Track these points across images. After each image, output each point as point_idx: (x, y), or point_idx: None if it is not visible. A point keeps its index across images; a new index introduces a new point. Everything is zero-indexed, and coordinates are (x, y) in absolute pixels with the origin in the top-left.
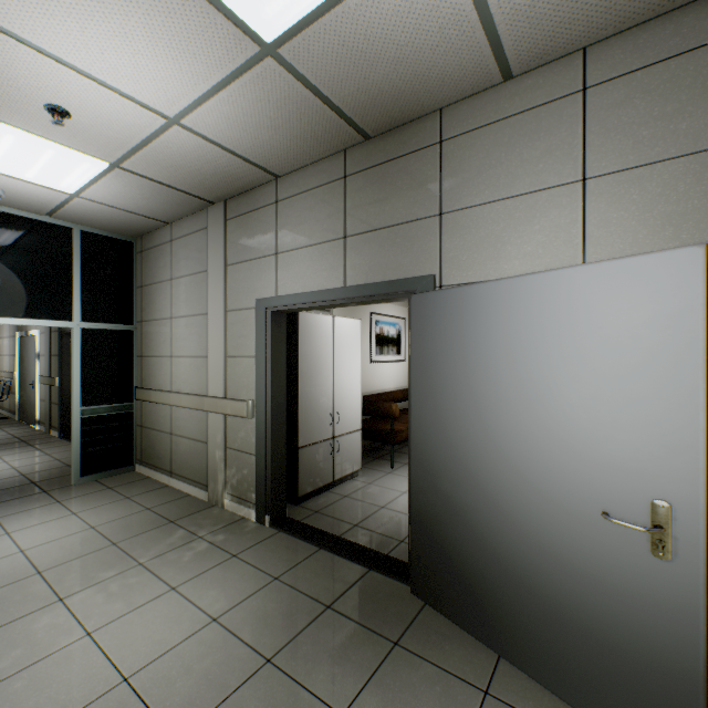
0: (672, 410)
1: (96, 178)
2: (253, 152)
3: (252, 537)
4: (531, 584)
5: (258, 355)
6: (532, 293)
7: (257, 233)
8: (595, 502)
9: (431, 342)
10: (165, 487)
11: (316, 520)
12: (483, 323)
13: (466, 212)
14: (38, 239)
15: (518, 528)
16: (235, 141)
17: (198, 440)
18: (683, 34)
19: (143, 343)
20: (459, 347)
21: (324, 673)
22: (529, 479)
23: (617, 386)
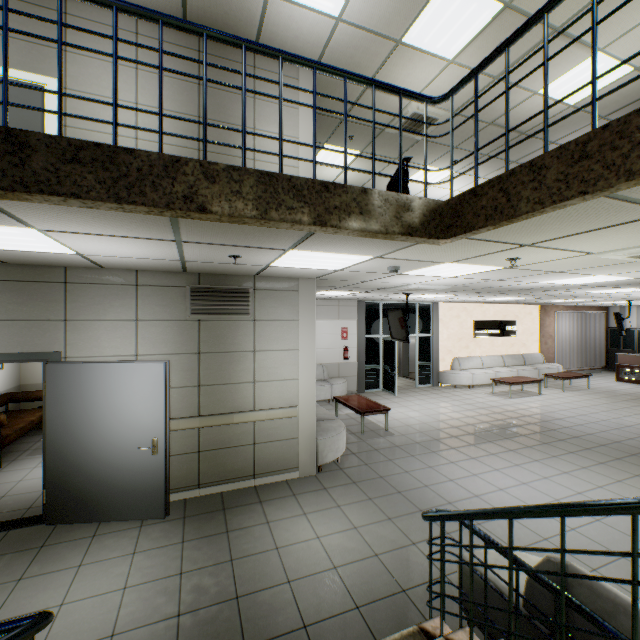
0: (158, 410)
1: None
2: None
3: None
4: (115, 484)
5: None
6: (115, 370)
7: None
8: (137, 444)
9: (62, 389)
10: None
11: None
12: (93, 381)
13: (82, 322)
14: None
15: (109, 465)
16: None
17: None
18: (169, 280)
19: None
20: (79, 392)
21: (1, 576)
22: (114, 443)
23: (144, 404)
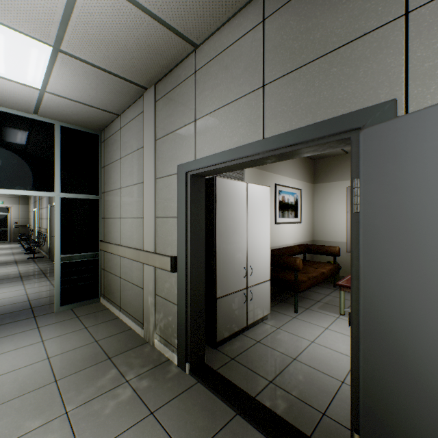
0: None
1: (50, 68)
2: (169, 9)
3: (172, 386)
4: None
5: (179, 216)
6: None
7: (179, 106)
8: None
9: (403, 190)
10: (115, 319)
11: (232, 370)
12: None
13: None
14: (29, 132)
15: None
16: None
17: (137, 285)
18: None
19: (104, 208)
20: None
21: None
22: None
23: None
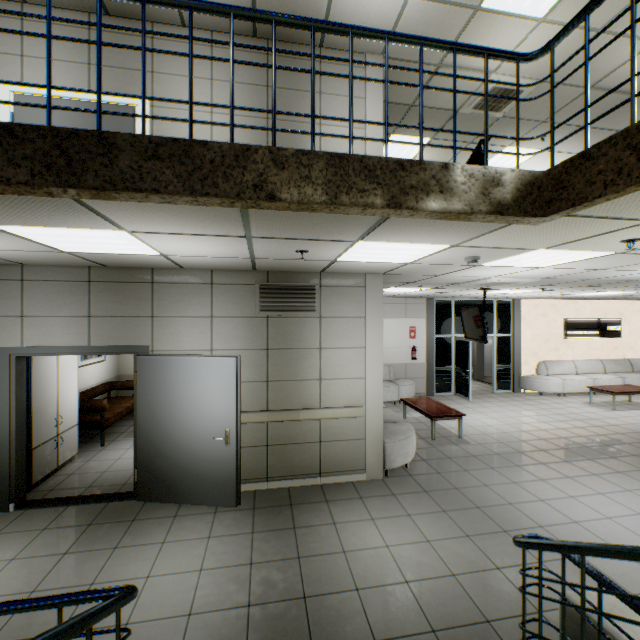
0: (230, 403)
1: None
2: (16, 259)
3: (4, 520)
4: (193, 470)
5: (1, 389)
6: (193, 364)
7: None
8: (212, 434)
9: (149, 379)
10: None
11: (56, 494)
12: (174, 373)
13: (166, 319)
14: None
15: (188, 451)
16: (5, 256)
17: None
18: (240, 278)
19: None
20: (163, 382)
21: (101, 542)
22: (192, 432)
23: (218, 396)
